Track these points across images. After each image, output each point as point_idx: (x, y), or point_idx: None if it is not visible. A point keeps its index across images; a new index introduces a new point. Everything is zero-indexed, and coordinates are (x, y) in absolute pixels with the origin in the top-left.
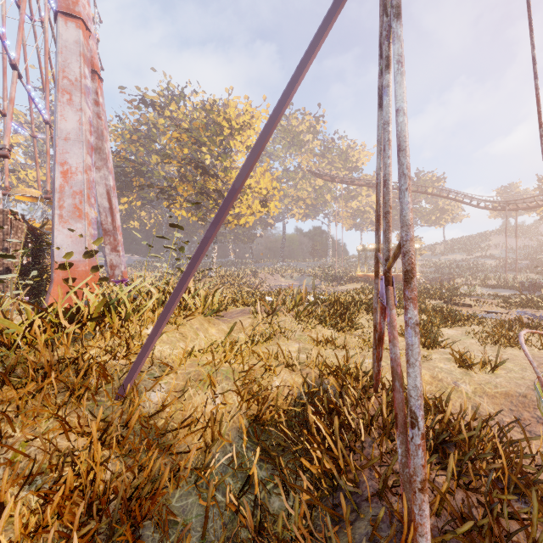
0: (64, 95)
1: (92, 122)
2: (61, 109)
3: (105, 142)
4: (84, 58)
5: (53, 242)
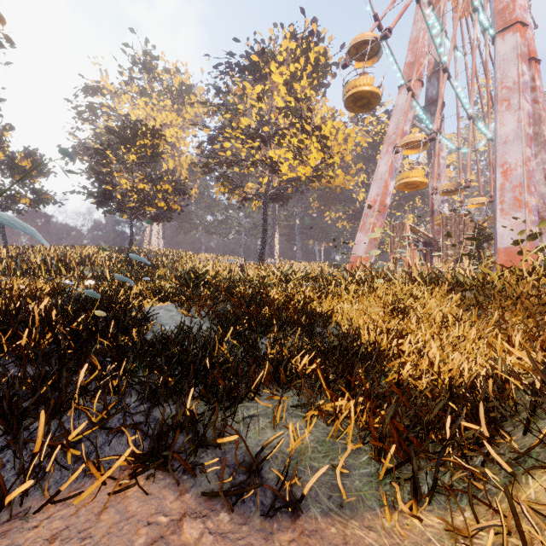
0: (502, 105)
1: (530, 114)
2: (500, 119)
3: (542, 125)
4: (521, 57)
5: (494, 232)
